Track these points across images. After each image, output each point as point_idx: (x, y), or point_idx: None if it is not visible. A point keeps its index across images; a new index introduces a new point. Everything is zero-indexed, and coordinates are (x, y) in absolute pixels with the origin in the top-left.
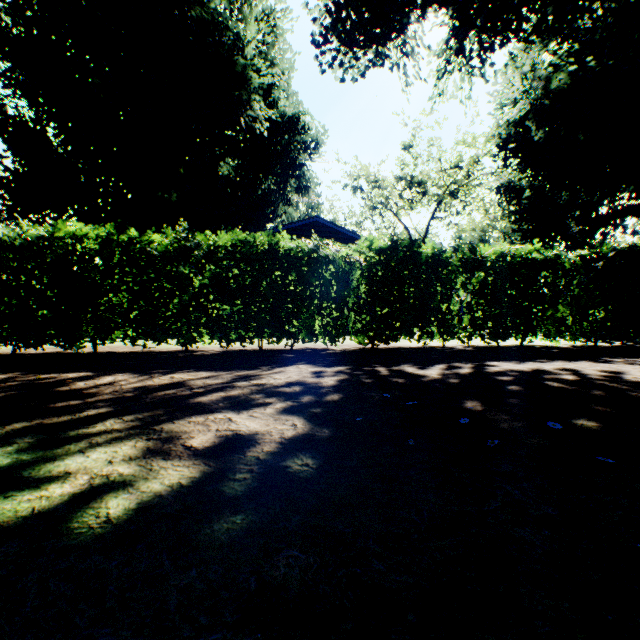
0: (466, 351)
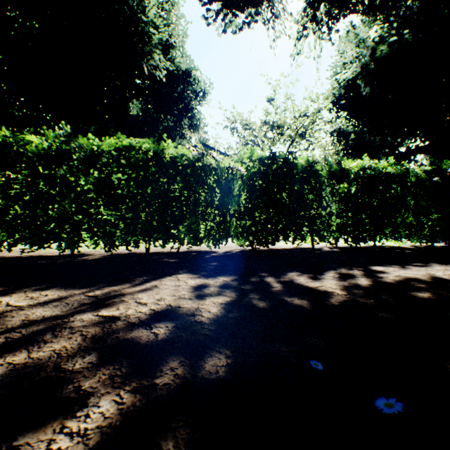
0: (336, 253)
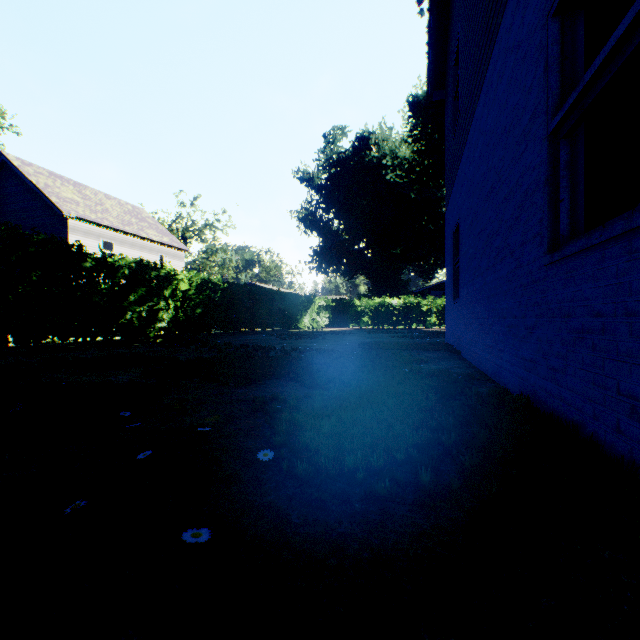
0: None
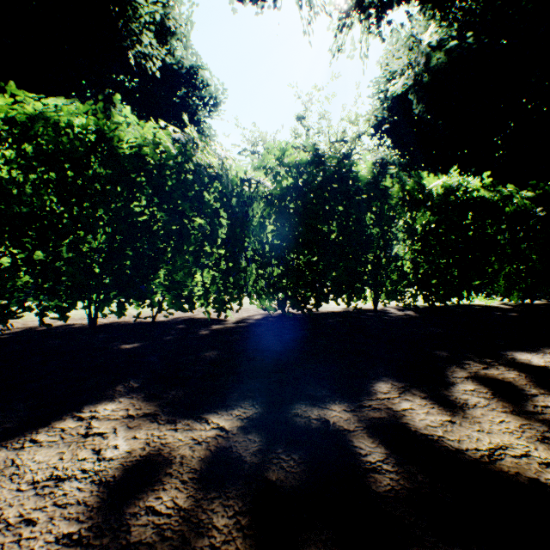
0: (416, 319)
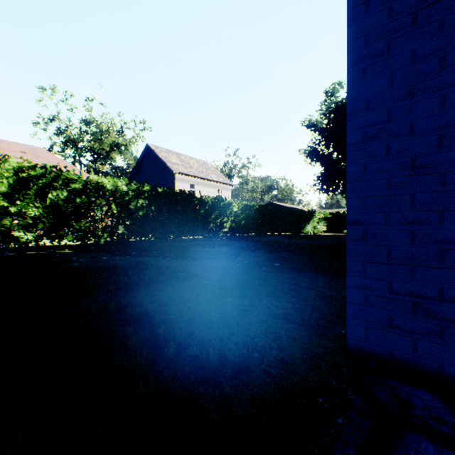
0: None
